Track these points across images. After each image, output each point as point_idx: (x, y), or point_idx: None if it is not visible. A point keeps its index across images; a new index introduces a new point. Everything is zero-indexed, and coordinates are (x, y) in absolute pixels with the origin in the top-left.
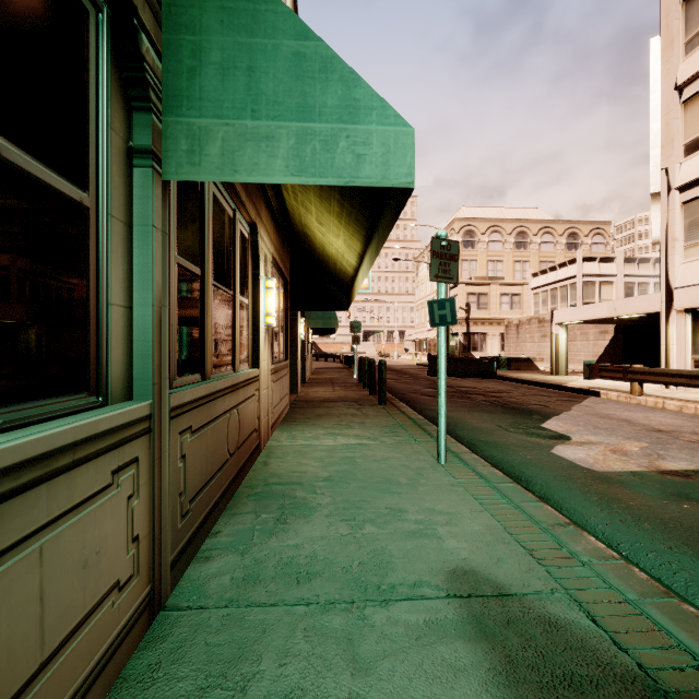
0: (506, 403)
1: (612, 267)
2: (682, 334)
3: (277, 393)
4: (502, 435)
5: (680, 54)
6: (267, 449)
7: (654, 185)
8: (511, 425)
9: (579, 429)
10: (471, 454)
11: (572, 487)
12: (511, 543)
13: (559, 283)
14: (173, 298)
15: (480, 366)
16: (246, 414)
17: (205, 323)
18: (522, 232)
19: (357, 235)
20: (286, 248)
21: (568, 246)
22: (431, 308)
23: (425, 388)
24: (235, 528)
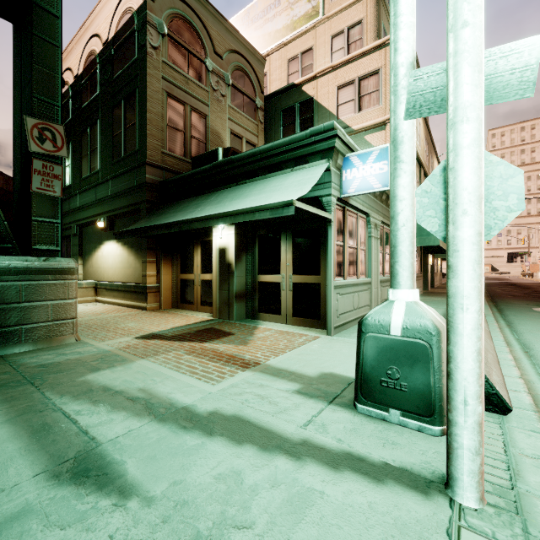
0: None
1: None
2: None
3: (417, 285)
4: (520, 305)
5: None
6: None
7: None
8: (535, 304)
9: None
10: (485, 303)
11: (514, 311)
12: None
13: None
14: None
15: None
16: None
17: None
18: None
19: None
20: None
21: None
22: None
23: (519, 293)
24: None
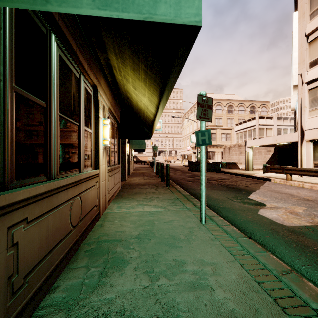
0: (228, 185)
1: (271, 121)
2: (308, 152)
3: (112, 182)
4: (230, 203)
5: (307, 19)
6: (104, 215)
7: (295, 81)
8: (233, 197)
9: (268, 199)
10: (218, 217)
11: (278, 237)
12: (260, 291)
13: (248, 128)
14: (9, 118)
15: (213, 166)
16: (88, 198)
17: (51, 141)
18: (230, 105)
19: (155, 92)
20: (118, 106)
21: (251, 112)
22: (197, 135)
23: (188, 177)
24: (70, 282)
